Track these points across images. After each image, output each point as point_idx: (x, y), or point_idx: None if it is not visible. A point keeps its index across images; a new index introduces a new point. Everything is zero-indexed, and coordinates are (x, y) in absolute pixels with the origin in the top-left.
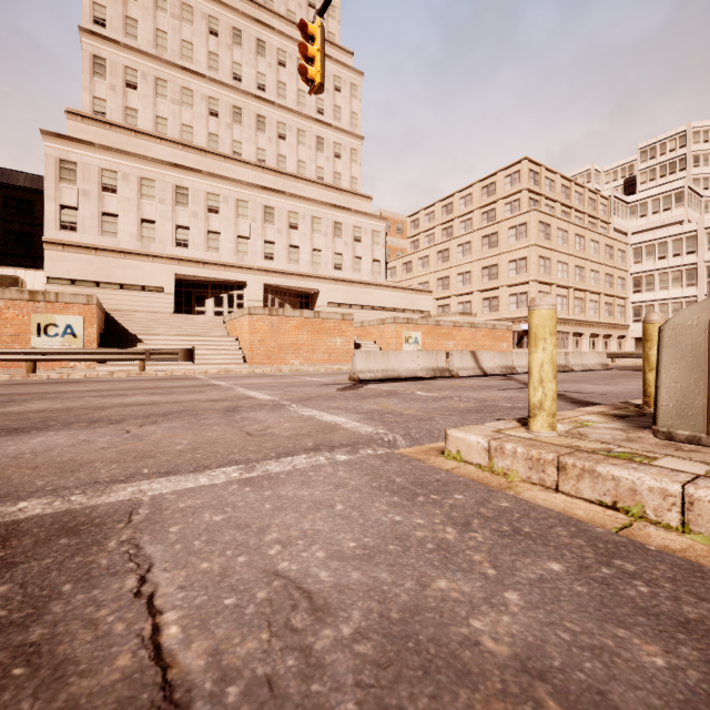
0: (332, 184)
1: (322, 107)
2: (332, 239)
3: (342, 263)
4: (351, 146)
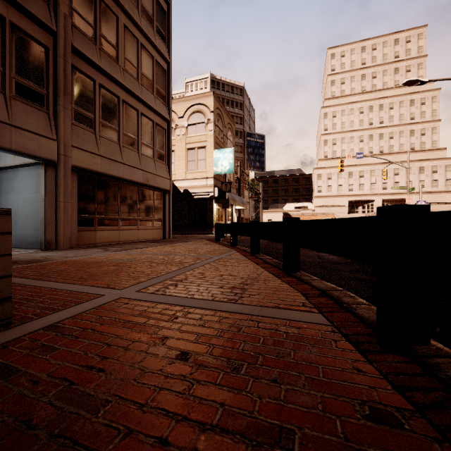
0: (418, 150)
1: (413, 116)
2: (418, 175)
3: (424, 184)
4: (431, 127)
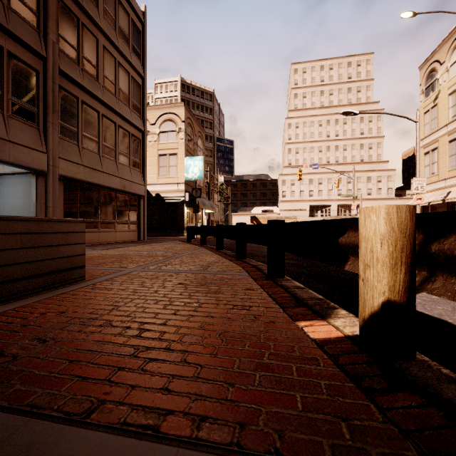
0: (367, 161)
1: (362, 131)
2: (366, 183)
3: (371, 192)
4: (377, 142)
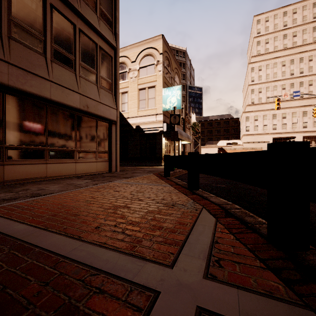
0: None
1: None
2: None
3: None
4: None
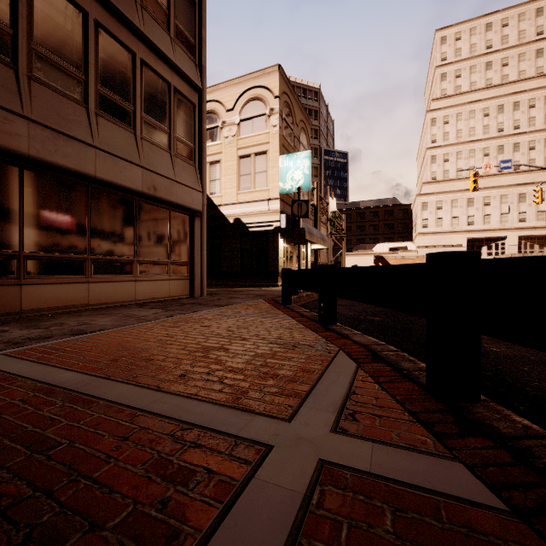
0: None
1: None
2: None
3: None
4: None
